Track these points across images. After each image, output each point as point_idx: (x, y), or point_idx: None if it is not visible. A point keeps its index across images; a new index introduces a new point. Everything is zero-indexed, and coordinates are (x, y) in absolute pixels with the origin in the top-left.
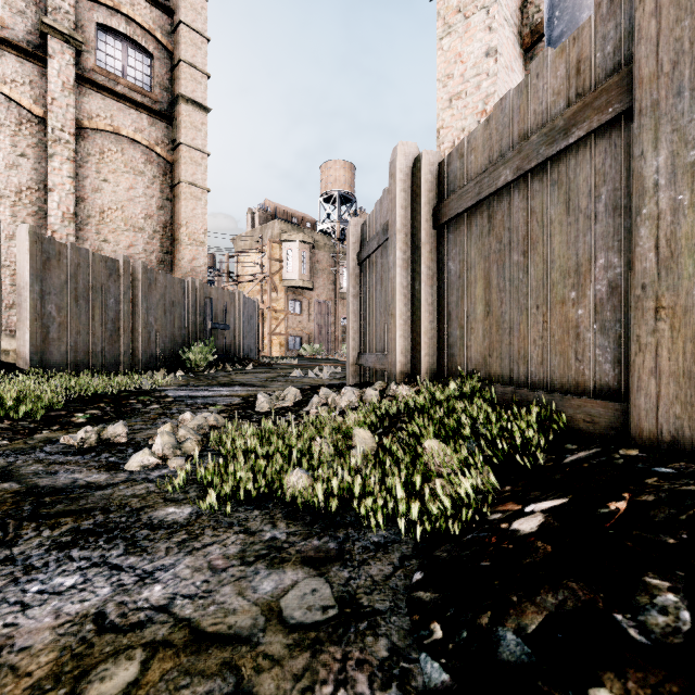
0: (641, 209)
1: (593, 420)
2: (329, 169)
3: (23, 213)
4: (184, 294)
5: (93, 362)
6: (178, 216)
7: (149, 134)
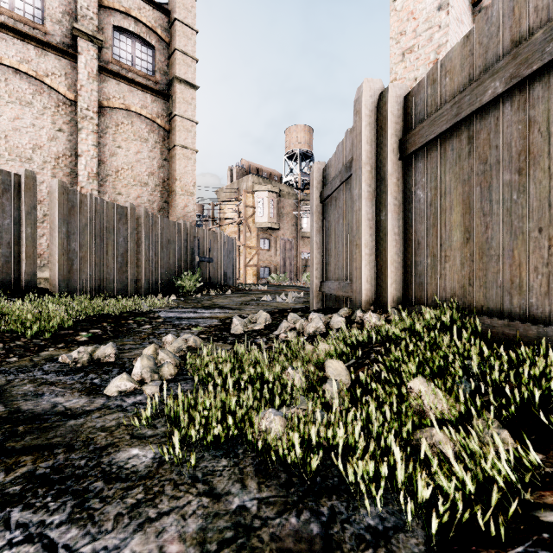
0: None
1: None
2: (292, 133)
3: (60, 174)
4: (177, 234)
5: (107, 287)
6: (174, 173)
7: (152, 109)
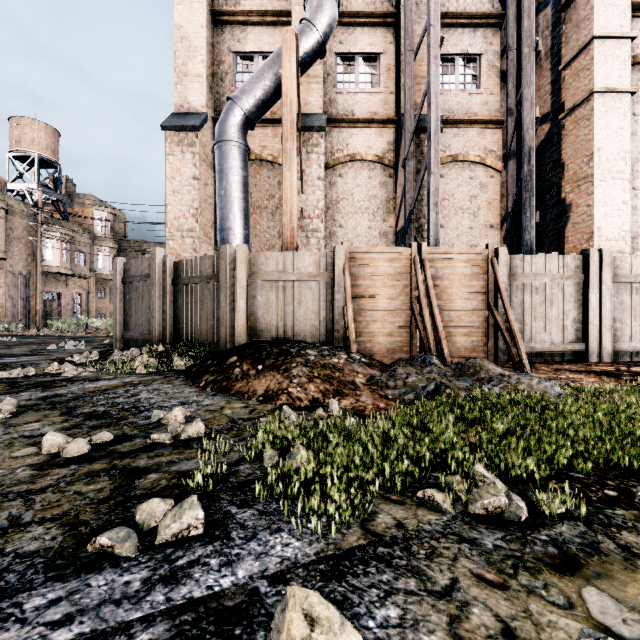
0: (220, 305)
1: (215, 348)
2: (24, 126)
3: None
4: None
5: None
6: None
7: None
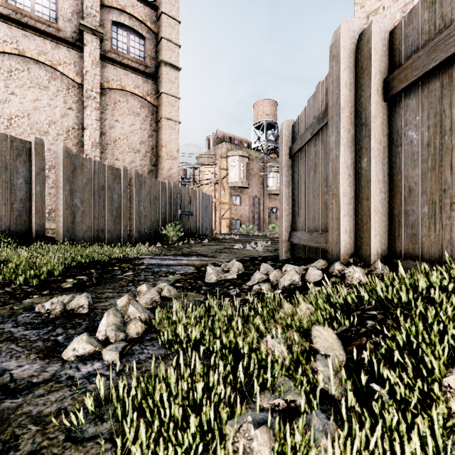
0: None
1: None
2: (259, 106)
3: (70, 144)
4: (162, 191)
5: (104, 237)
6: (160, 141)
7: (143, 88)
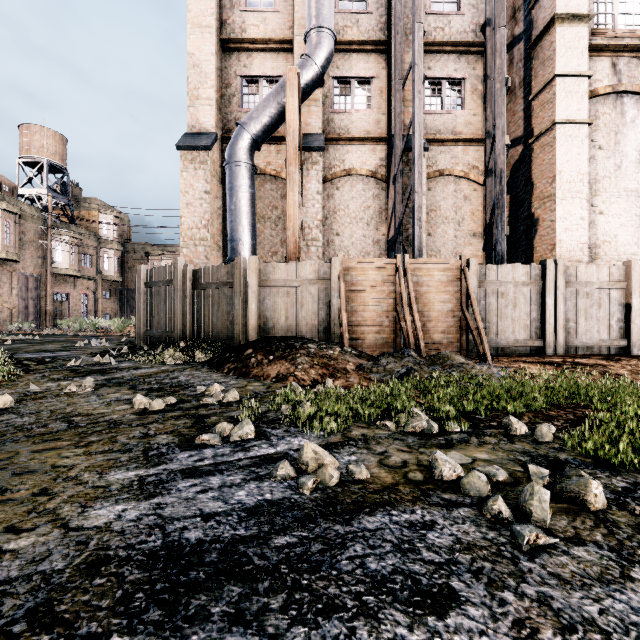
0: (235, 308)
1: (230, 343)
2: (34, 133)
3: None
4: None
5: None
6: None
7: None
